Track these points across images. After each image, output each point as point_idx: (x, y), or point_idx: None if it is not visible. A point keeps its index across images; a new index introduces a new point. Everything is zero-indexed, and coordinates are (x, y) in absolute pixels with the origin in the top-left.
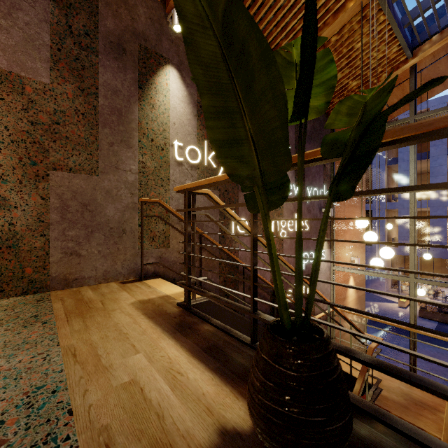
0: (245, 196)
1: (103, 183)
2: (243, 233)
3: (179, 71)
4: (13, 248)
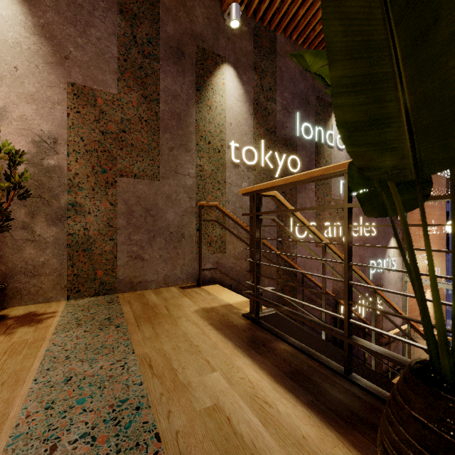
0: (357, 196)
1: (164, 187)
2: (301, 238)
3: (235, 69)
4: (87, 252)
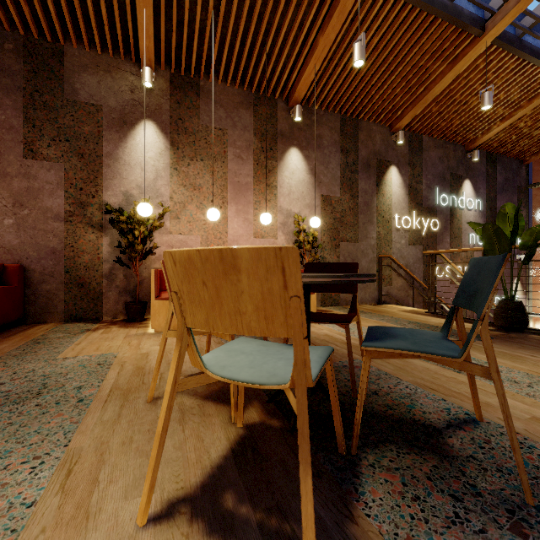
0: None
1: (360, 246)
2: (440, 277)
3: (397, 167)
4: None
